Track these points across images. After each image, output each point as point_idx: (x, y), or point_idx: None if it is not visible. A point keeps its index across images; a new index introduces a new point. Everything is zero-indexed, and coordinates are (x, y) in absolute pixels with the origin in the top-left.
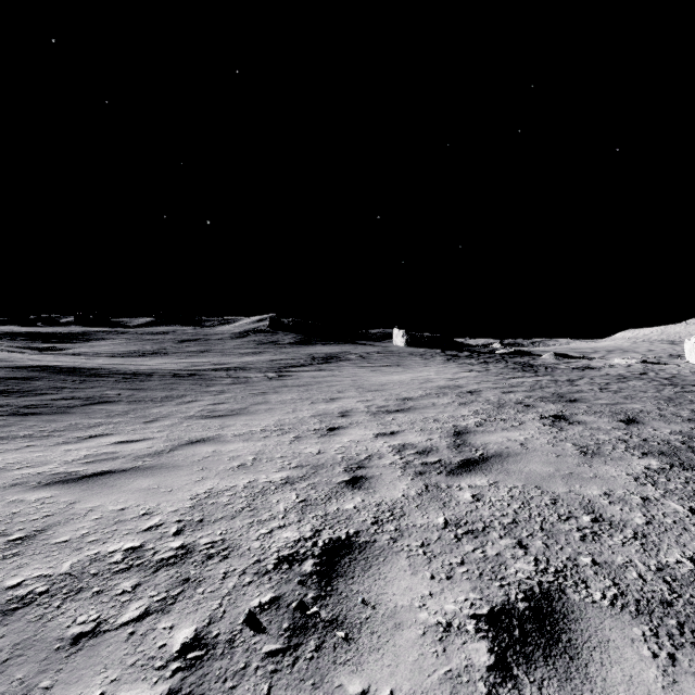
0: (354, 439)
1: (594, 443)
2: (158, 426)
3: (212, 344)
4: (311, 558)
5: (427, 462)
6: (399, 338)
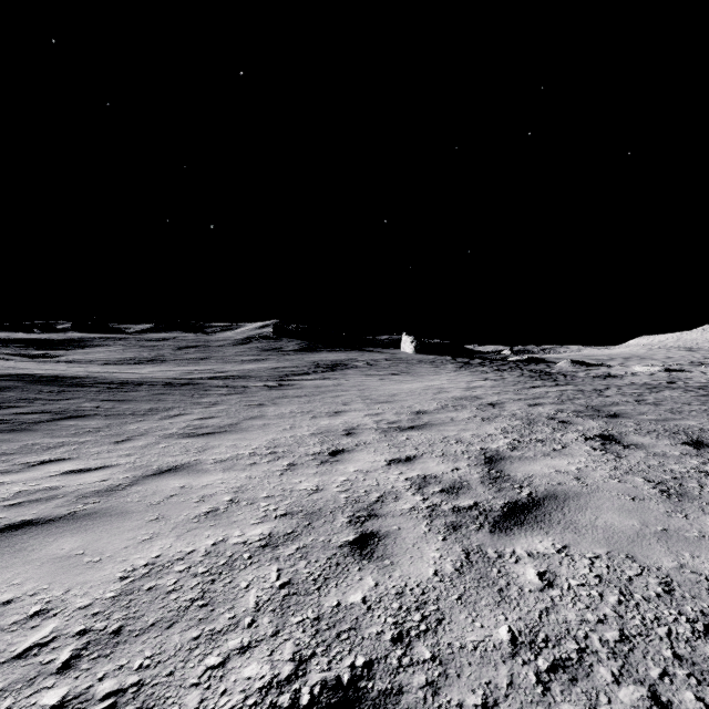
0: (362, 468)
1: (671, 477)
2: (128, 447)
3: (212, 351)
4: None
5: (459, 506)
6: (407, 344)
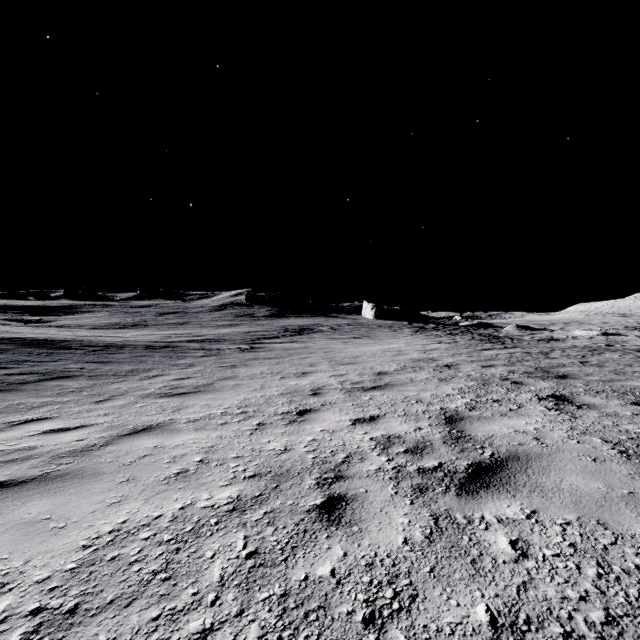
0: (328, 427)
1: (627, 438)
2: (108, 406)
3: (191, 317)
4: None
5: (424, 467)
6: (368, 311)
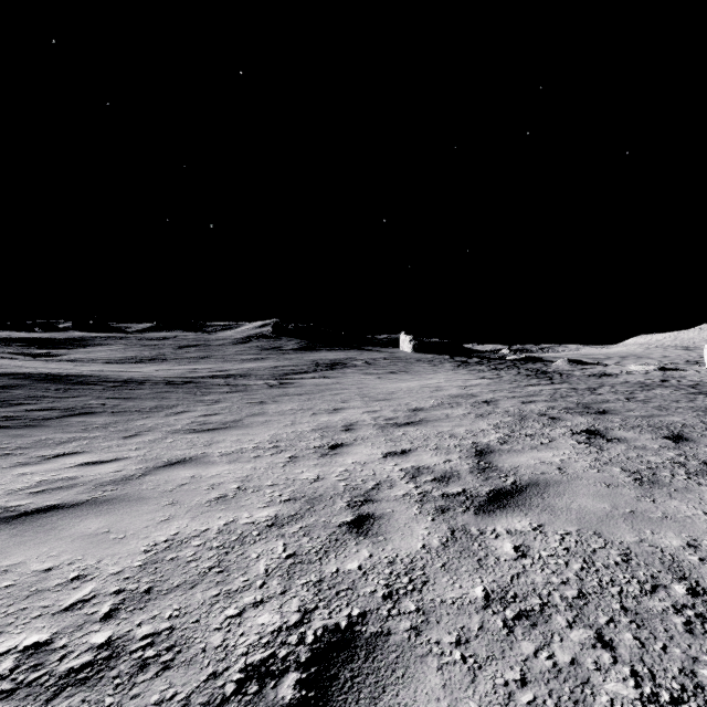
0: (359, 460)
1: (646, 467)
2: (137, 442)
3: (213, 350)
4: (293, 670)
5: (448, 493)
6: (406, 343)
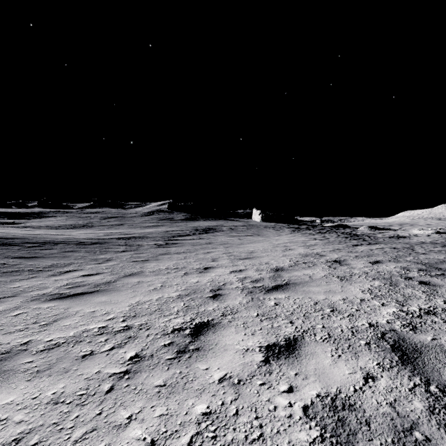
0: (231, 370)
1: None
2: None
3: (126, 220)
4: None
5: None
6: (256, 216)
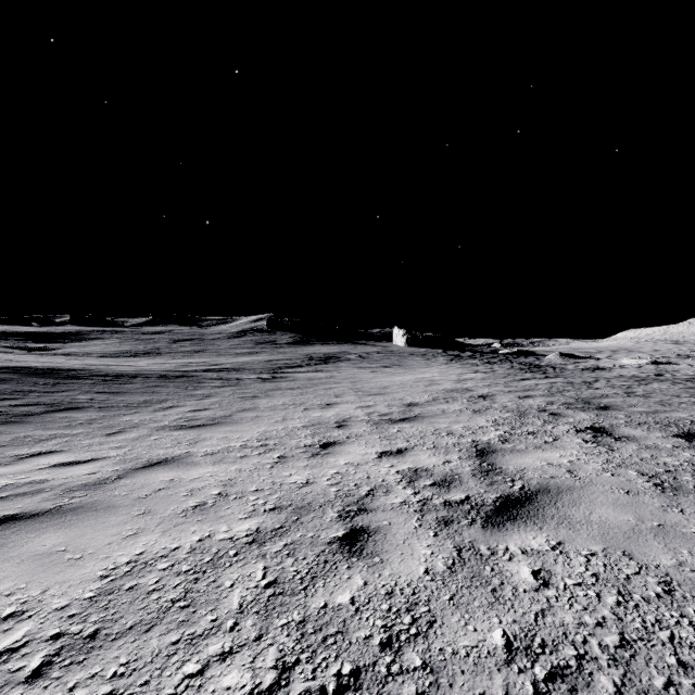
0: (352, 460)
1: (664, 470)
2: (120, 439)
3: (207, 344)
4: None
5: (451, 500)
6: (399, 337)
